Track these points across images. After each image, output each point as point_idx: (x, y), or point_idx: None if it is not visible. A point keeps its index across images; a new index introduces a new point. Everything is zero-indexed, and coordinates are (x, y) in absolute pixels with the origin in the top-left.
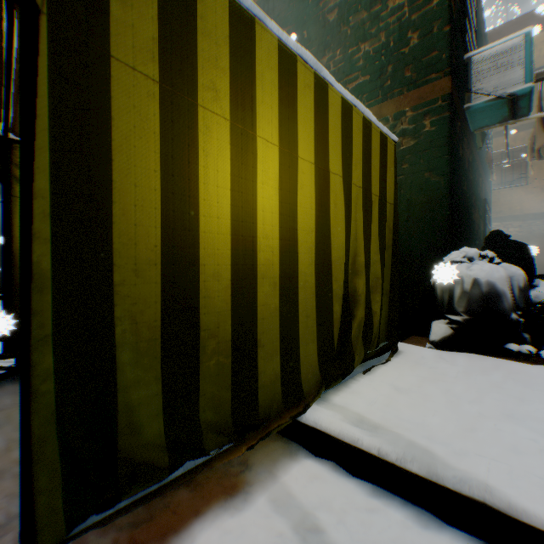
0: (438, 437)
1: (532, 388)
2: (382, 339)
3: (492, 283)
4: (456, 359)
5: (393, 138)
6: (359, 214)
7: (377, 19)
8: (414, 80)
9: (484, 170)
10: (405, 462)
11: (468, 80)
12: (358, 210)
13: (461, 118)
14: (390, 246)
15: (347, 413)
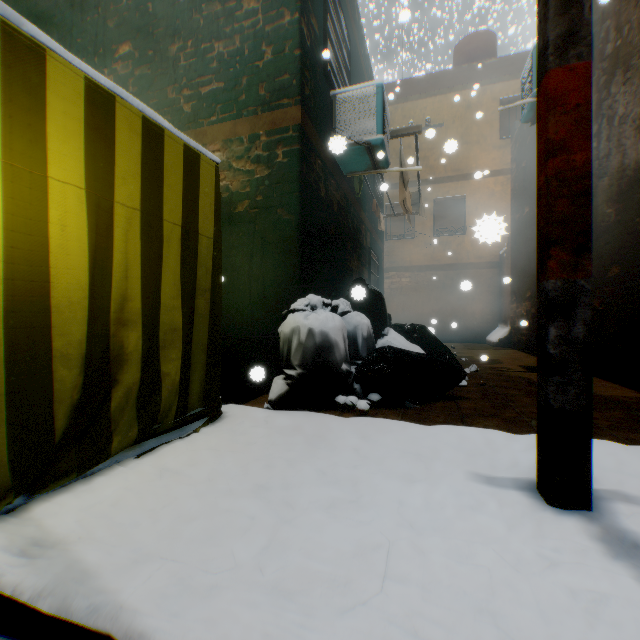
0: (136, 541)
1: (324, 444)
2: (195, 405)
3: (327, 333)
4: (279, 420)
5: (213, 158)
6: (133, 245)
7: (232, 17)
8: (268, 101)
9: (372, 218)
10: (38, 601)
11: (334, 118)
12: (132, 239)
13: (325, 157)
14: (208, 290)
15: (25, 532)
